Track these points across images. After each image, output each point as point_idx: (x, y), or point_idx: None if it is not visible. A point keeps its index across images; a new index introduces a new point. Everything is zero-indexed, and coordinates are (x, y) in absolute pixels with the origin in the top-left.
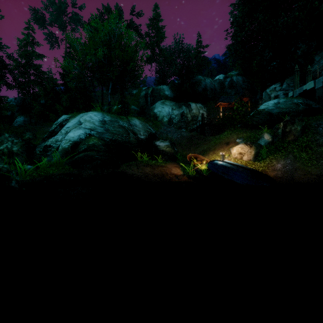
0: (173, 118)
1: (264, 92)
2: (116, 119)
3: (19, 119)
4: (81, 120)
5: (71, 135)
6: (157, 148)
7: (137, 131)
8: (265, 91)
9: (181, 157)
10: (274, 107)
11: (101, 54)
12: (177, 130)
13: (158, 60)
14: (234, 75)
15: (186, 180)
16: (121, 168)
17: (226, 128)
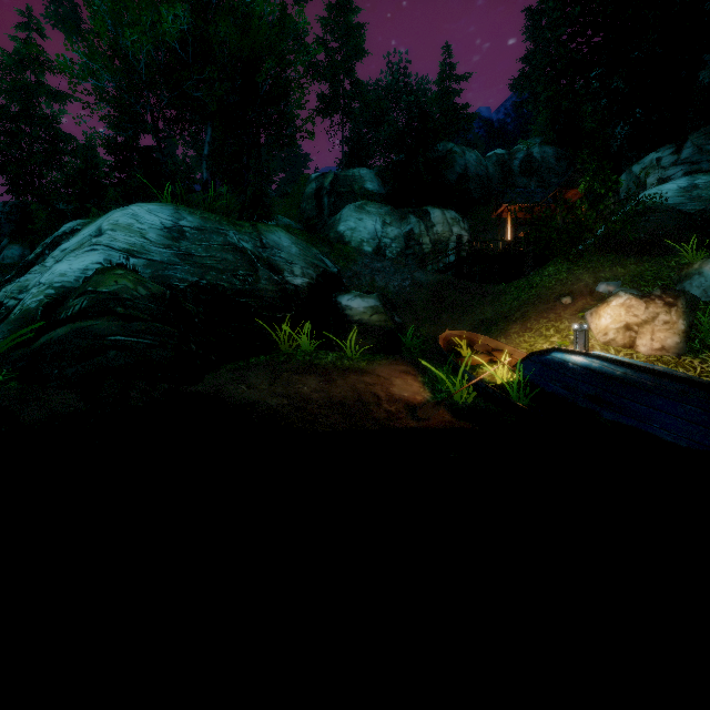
0: (387, 246)
1: (624, 174)
2: (219, 227)
3: (10, 253)
4: (103, 226)
5: (59, 269)
6: (344, 315)
7: (281, 264)
8: (627, 170)
9: (416, 342)
10: (684, 197)
11: (174, 29)
12: (402, 267)
13: (349, 107)
14: (535, 144)
15: (448, 424)
16: (209, 381)
17: (526, 267)
